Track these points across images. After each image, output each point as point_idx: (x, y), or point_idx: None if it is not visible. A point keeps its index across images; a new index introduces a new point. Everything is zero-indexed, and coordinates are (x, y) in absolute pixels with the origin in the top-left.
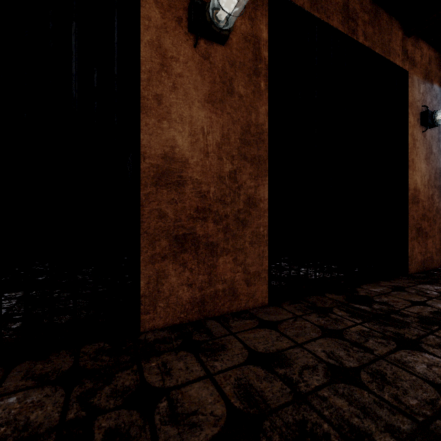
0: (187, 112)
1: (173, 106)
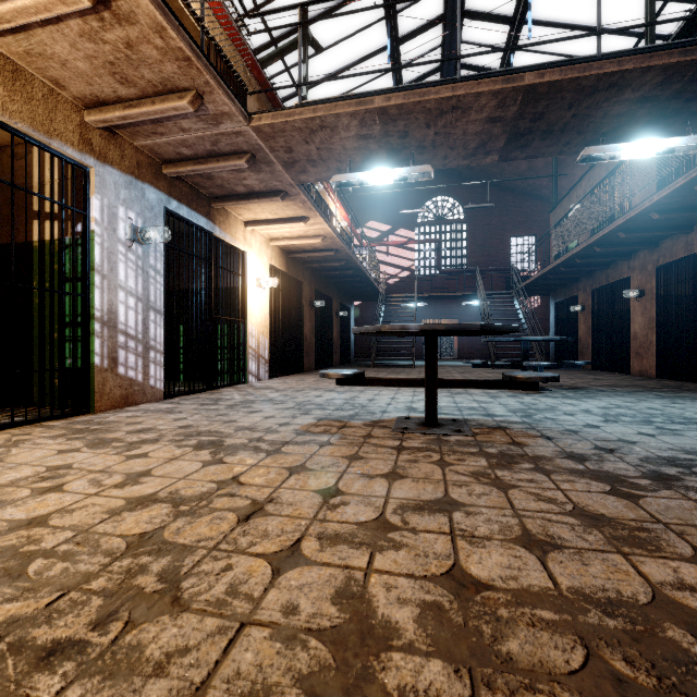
0: (637, 320)
1: (635, 319)
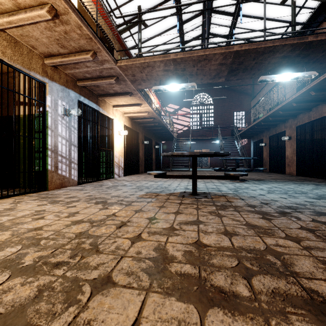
0: (288, 150)
1: (287, 149)
